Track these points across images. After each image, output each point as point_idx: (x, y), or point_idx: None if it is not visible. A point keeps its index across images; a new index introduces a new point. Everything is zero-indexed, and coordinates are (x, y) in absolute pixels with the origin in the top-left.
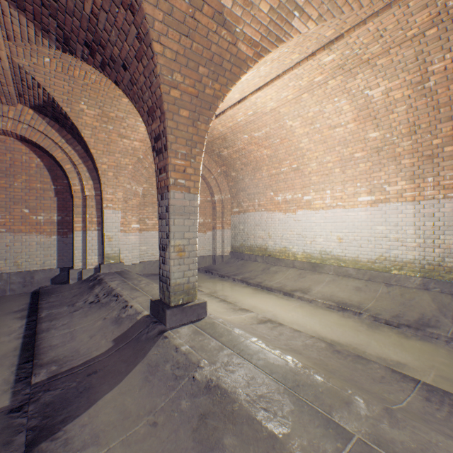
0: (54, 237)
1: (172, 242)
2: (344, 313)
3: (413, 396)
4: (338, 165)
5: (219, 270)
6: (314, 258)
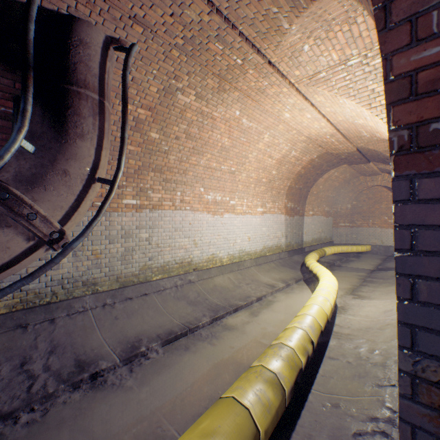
0: None
1: None
2: None
3: None
4: None
5: None
6: None
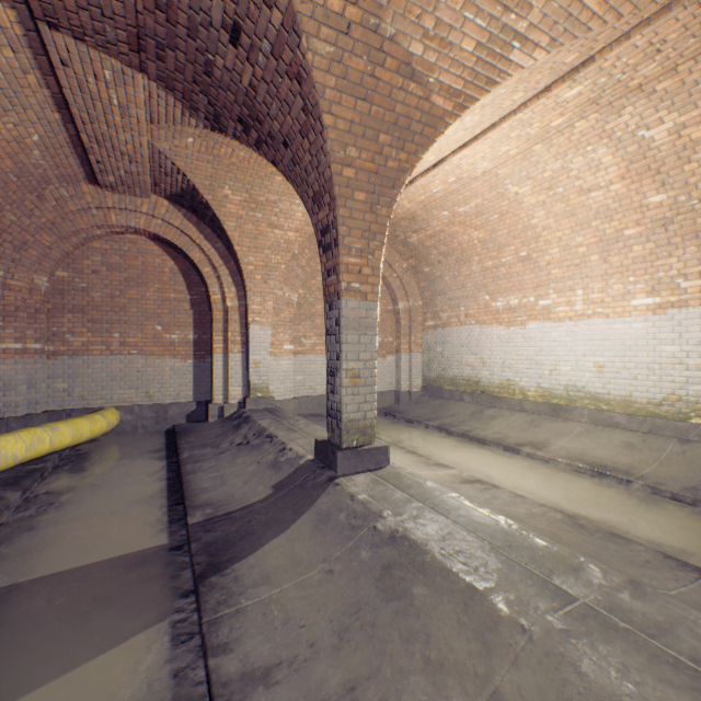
0: (189, 361)
1: (344, 365)
2: (601, 480)
3: (691, 587)
4: (596, 249)
5: (405, 412)
6: (556, 397)
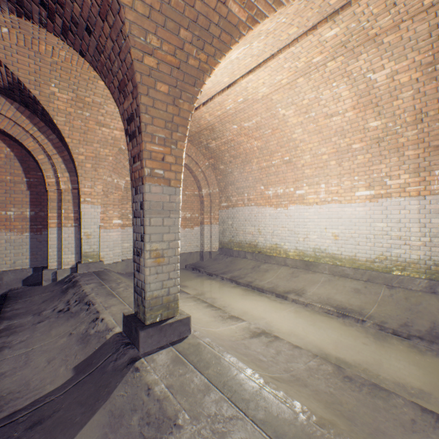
0: (26, 234)
1: (147, 246)
2: (344, 319)
3: None
4: (334, 157)
5: (207, 267)
6: (307, 256)
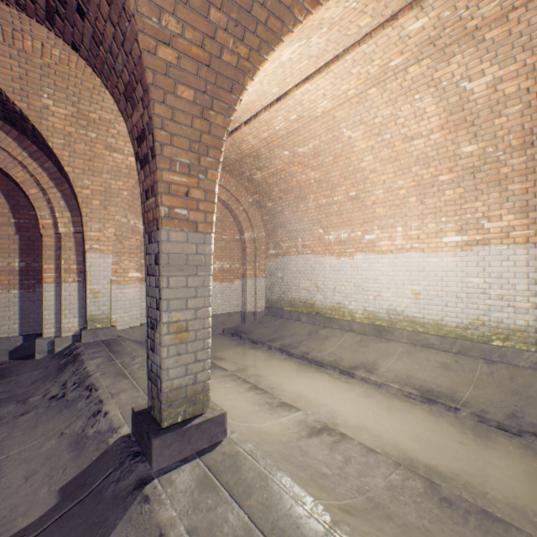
0: (14, 292)
1: (164, 316)
2: (431, 406)
3: None
4: (415, 192)
5: (251, 332)
6: (379, 319)
